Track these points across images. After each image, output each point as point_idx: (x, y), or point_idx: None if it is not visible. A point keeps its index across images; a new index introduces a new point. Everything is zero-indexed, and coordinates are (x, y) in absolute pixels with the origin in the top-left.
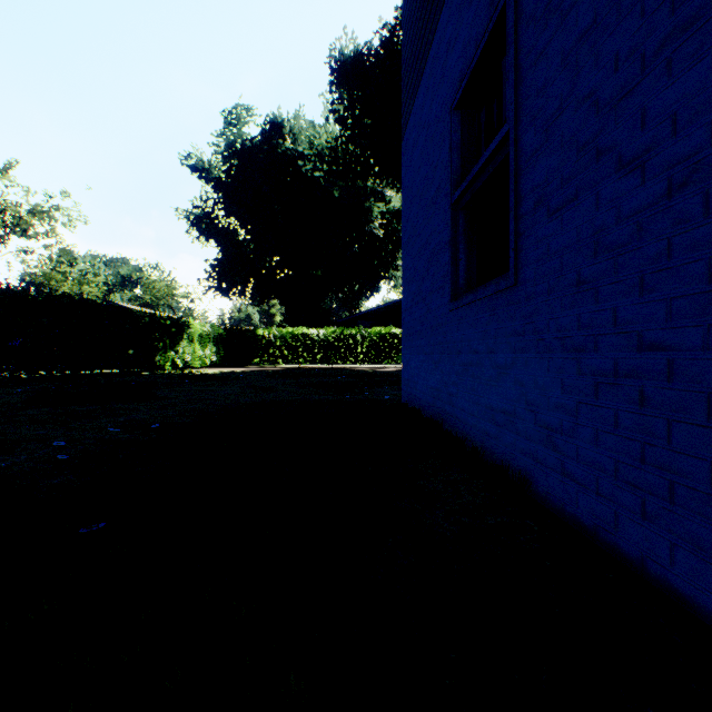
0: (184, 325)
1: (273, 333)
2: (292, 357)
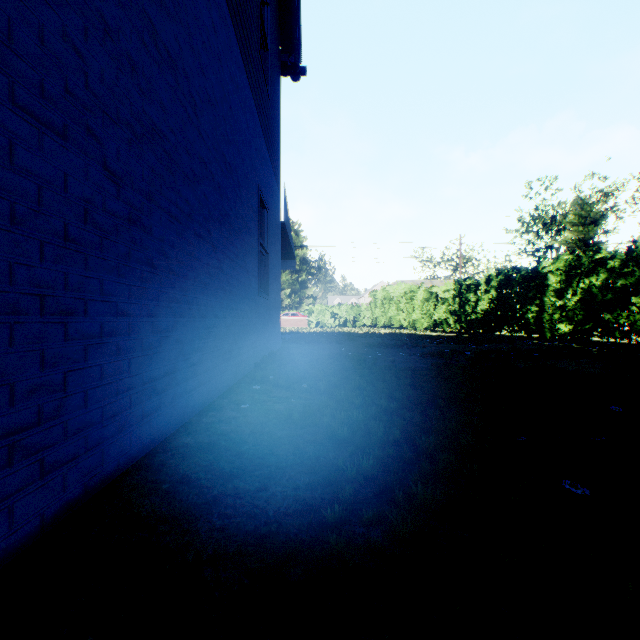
0: None
1: None
2: None
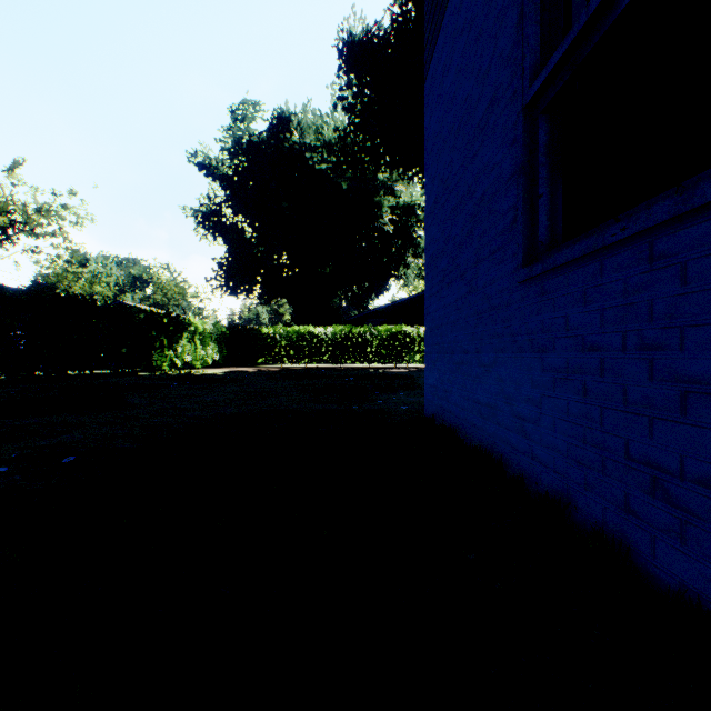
0: (183, 323)
1: (278, 331)
2: (298, 357)
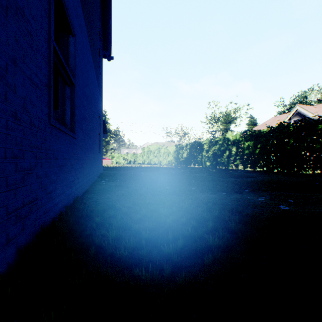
0: None
1: None
2: None
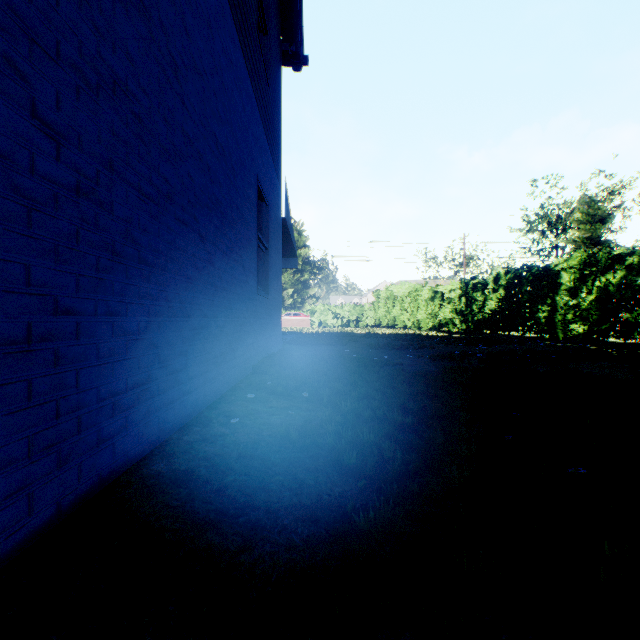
0: None
1: None
2: None
